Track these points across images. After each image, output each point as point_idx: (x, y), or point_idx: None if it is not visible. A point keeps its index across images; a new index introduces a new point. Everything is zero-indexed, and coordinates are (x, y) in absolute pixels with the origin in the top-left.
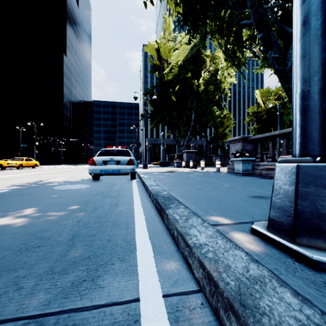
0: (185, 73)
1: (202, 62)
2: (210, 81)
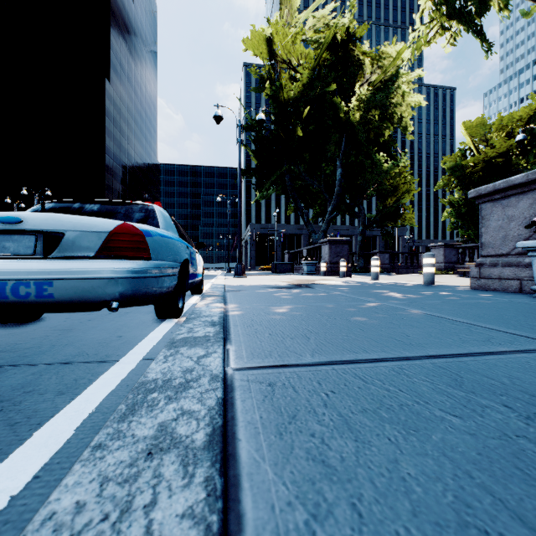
0: (322, 87)
1: (357, 67)
2: (374, 100)
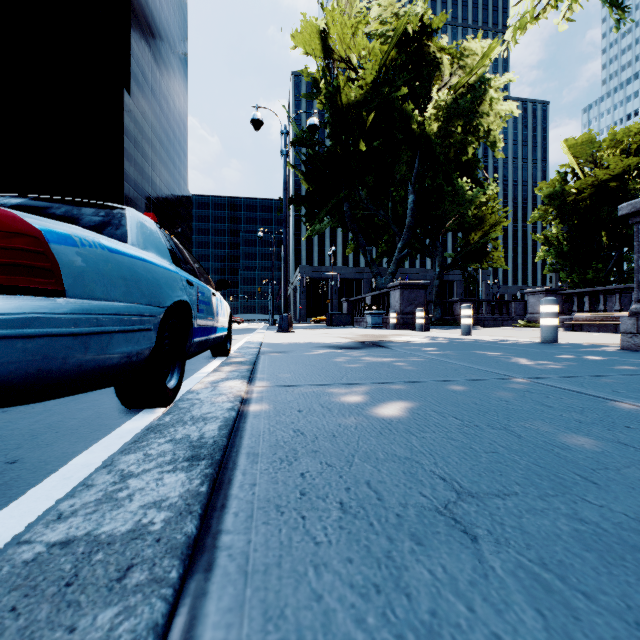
0: (390, 92)
1: (433, 68)
2: (456, 108)
